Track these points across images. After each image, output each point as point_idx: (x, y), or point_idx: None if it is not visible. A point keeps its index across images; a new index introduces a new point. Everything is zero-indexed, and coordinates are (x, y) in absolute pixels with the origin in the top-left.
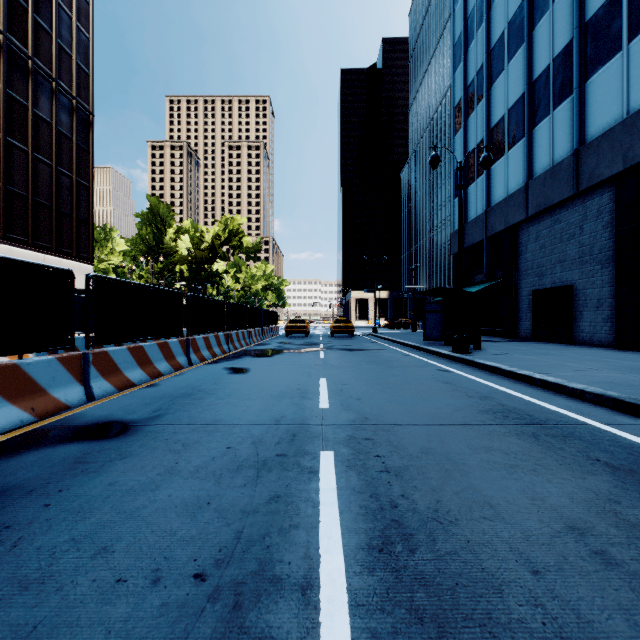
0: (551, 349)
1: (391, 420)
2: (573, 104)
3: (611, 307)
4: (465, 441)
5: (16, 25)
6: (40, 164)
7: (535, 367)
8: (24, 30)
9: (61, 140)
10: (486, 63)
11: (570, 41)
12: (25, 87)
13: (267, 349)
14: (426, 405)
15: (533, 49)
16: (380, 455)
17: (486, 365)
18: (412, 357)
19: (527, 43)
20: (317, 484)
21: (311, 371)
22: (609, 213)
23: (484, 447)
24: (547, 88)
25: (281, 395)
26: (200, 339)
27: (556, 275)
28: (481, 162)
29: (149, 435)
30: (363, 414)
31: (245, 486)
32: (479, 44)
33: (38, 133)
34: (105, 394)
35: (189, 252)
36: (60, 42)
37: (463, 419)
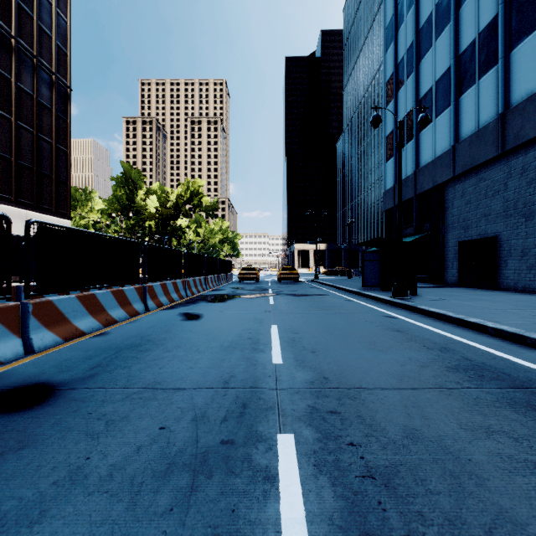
0: (481, 295)
1: (354, 381)
2: (498, 73)
3: (535, 256)
4: (453, 416)
5: (0, 7)
6: (22, 131)
7: (480, 314)
8: (8, 12)
9: (42, 110)
10: (415, 42)
11: (495, 16)
12: (9, 62)
13: (221, 294)
14: (387, 360)
15: (459, 26)
16: (354, 442)
17: (431, 311)
18: (355, 302)
19: (454, 21)
20: (276, 507)
21: (262, 317)
22: (533, 170)
23: (481, 427)
24: (473, 60)
25: (231, 346)
26: (157, 286)
27: (481, 228)
28: (419, 122)
29: (71, 406)
30: (321, 372)
31: (171, 512)
32: (408, 26)
33: (21, 103)
34: (48, 345)
35: (156, 210)
36: (41, 24)
37: (435, 380)
